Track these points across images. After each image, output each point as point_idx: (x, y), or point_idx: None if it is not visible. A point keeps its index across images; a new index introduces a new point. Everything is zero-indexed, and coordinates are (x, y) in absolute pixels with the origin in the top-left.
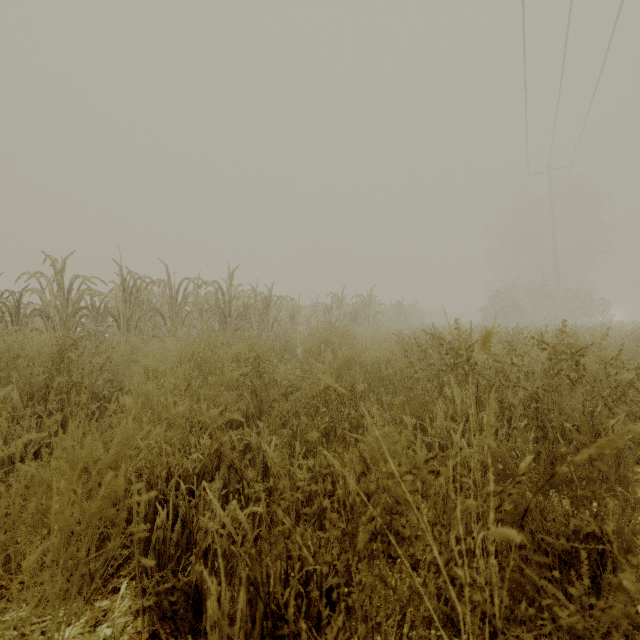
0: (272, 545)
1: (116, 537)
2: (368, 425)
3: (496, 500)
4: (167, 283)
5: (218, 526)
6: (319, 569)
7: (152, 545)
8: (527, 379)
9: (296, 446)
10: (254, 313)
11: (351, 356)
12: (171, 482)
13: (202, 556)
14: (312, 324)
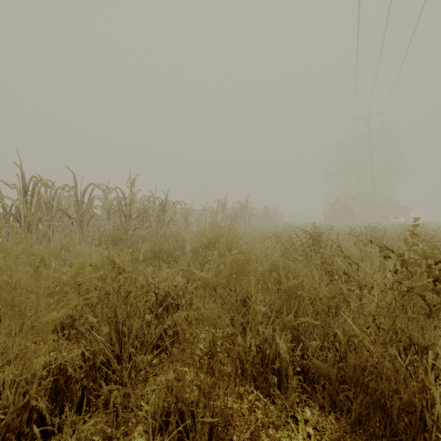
0: None
1: None
2: None
3: None
4: (72, 188)
5: None
6: None
7: None
8: None
9: None
10: (153, 214)
11: (242, 264)
12: None
13: None
14: (202, 223)
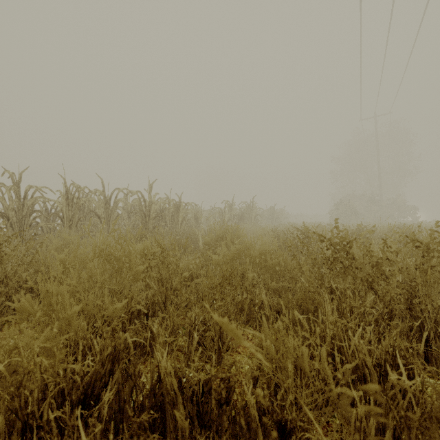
0: None
1: None
2: (263, 323)
3: None
4: (102, 192)
5: None
6: None
7: None
8: (401, 272)
9: (194, 335)
10: (168, 215)
11: (242, 249)
12: (41, 408)
13: None
14: (211, 223)
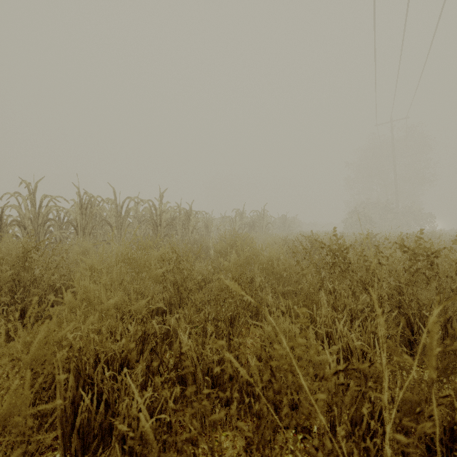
0: (179, 450)
1: (22, 445)
2: (266, 314)
3: (389, 394)
4: (114, 201)
5: (127, 429)
6: (226, 454)
7: (76, 430)
8: (391, 275)
9: (208, 329)
10: (178, 223)
11: (251, 256)
12: (97, 369)
13: (120, 441)
14: (221, 231)
